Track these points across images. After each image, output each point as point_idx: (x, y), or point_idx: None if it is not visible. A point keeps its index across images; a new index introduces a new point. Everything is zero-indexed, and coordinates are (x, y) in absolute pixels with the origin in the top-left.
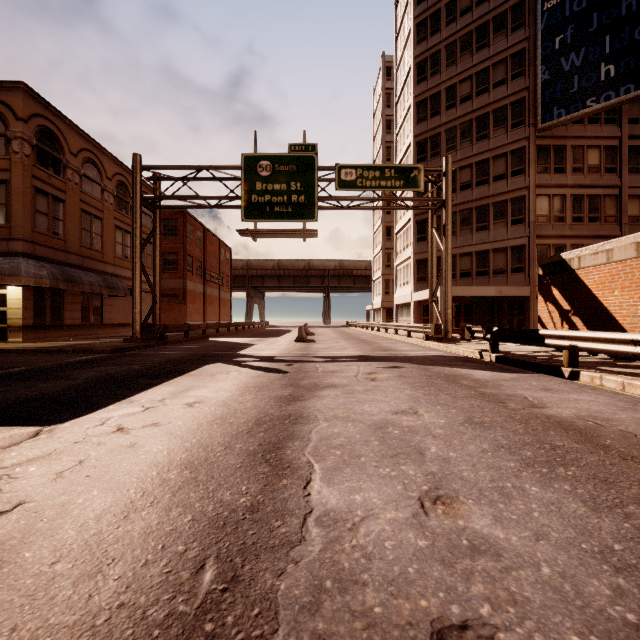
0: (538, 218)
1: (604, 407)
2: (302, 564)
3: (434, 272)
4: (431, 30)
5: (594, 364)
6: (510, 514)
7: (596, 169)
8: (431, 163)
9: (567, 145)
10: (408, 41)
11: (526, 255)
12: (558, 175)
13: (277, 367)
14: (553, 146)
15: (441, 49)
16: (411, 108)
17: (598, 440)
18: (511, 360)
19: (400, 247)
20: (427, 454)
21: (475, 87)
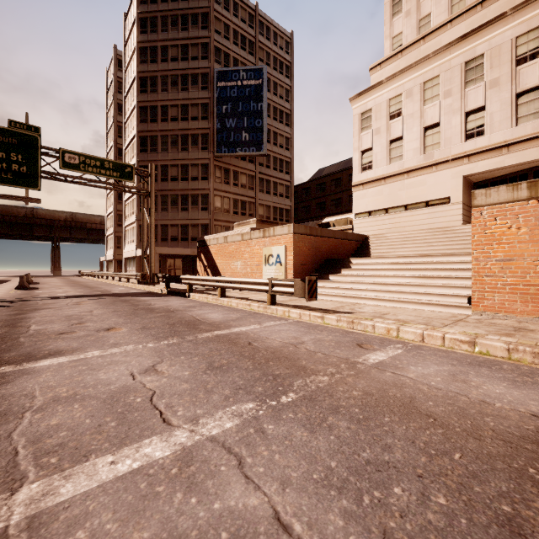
0: (216, 209)
1: (176, 303)
2: (27, 334)
3: (145, 238)
4: (151, 58)
5: (204, 291)
6: (99, 323)
7: (245, 186)
8: (151, 155)
9: (231, 169)
10: (134, 55)
11: (209, 230)
12: (226, 185)
13: (1, 304)
14: (224, 168)
15: (158, 76)
16: (136, 109)
17: (154, 310)
18: (172, 292)
19: (128, 212)
20: (85, 318)
21: (180, 114)
